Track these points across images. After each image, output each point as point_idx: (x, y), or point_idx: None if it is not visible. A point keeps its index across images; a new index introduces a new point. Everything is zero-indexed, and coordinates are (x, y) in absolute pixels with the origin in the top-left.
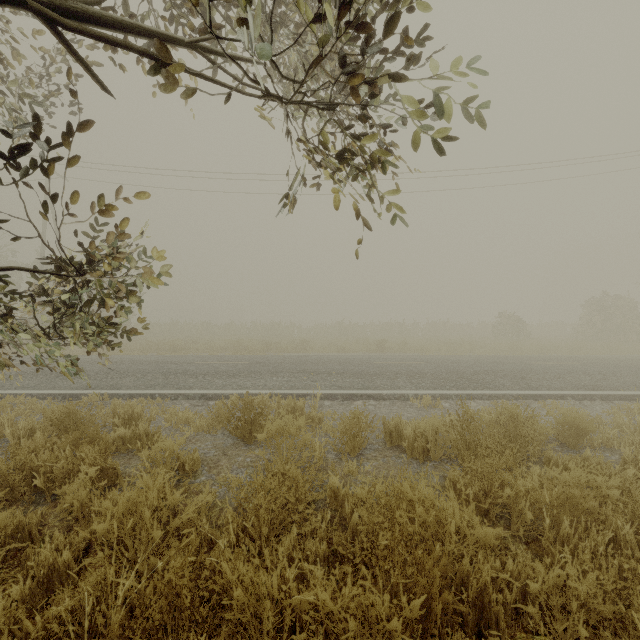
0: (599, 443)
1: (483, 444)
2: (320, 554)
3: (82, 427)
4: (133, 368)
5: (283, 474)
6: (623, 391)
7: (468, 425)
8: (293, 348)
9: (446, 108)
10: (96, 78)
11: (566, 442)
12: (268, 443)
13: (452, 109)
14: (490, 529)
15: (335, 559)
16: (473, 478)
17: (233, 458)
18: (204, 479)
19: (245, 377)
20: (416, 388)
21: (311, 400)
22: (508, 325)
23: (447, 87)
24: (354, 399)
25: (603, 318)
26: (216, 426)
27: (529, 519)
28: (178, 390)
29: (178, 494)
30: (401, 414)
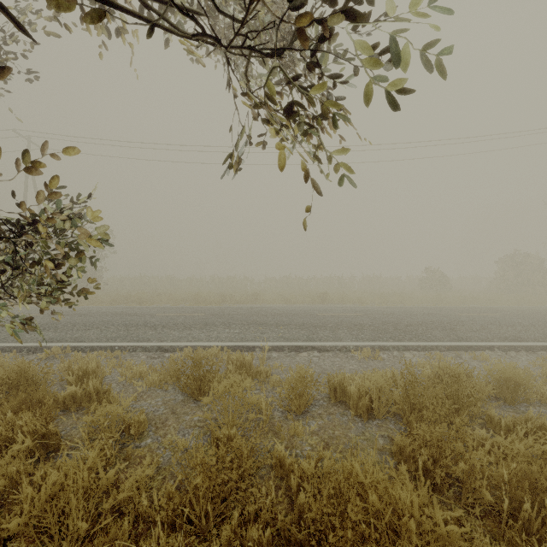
0: (534, 398)
1: (430, 408)
2: (263, 541)
3: (28, 389)
4: (98, 320)
5: (228, 438)
6: (544, 342)
7: (413, 386)
8: (246, 300)
9: (402, 55)
10: (7, 14)
11: (503, 397)
12: (214, 405)
13: (408, 56)
14: (454, 527)
15: (280, 541)
16: (421, 445)
17: (181, 417)
18: (149, 442)
19: (200, 329)
20: (356, 340)
21: (260, 352)
22: (433, 279)
23: (403, 31)
24: (299, 351)
25: (515, 273)
26: (168, 381)
27: (487, 500)
28: (137, 342)
29: (112, 472)
30: (343, 366)
